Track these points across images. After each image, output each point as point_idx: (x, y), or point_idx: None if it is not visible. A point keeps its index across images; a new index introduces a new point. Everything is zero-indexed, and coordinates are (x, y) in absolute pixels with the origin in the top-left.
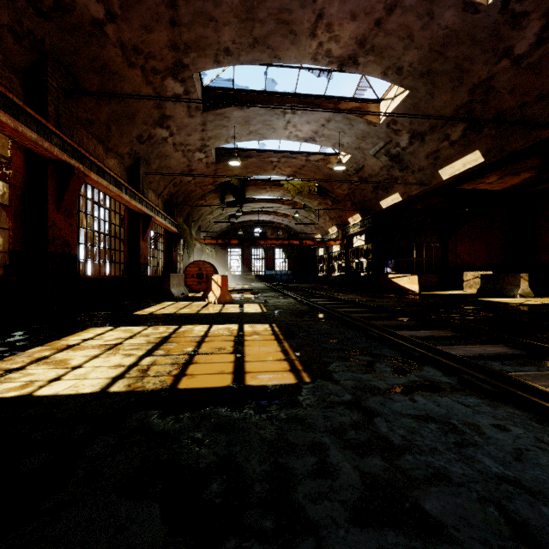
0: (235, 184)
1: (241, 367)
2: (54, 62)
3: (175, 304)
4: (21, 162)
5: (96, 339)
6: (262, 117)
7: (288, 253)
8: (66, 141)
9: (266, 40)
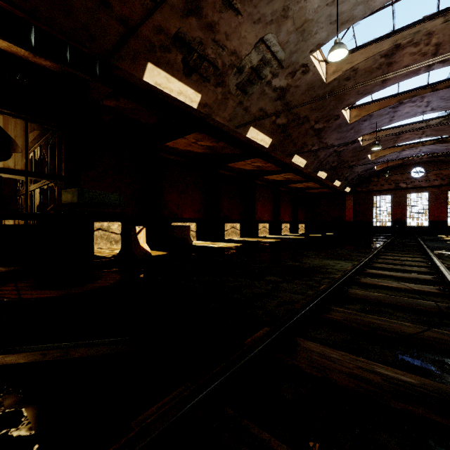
0: None
1: None
2: None
3: None
4: None
5: None
6: None
7: None
8: None
9: None
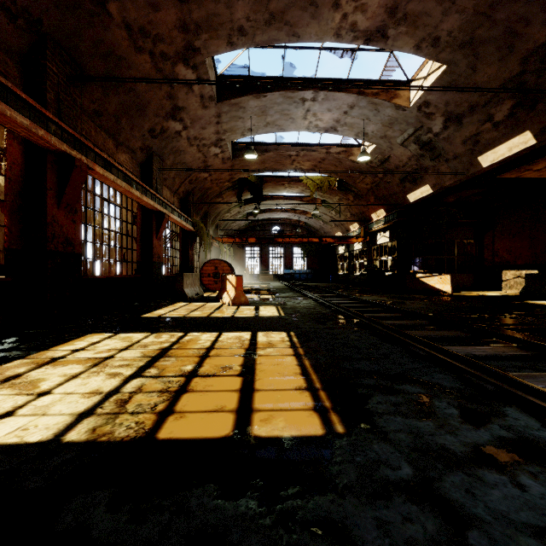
0: (252, 181)
1: (248, 400)
2: (54, 45)
3: (187, 306)
4: (19, 153)
5: (87, 349)
6: (280, 106)
7: (307, 251)
8: (66, 131)
9: (283, 15)
